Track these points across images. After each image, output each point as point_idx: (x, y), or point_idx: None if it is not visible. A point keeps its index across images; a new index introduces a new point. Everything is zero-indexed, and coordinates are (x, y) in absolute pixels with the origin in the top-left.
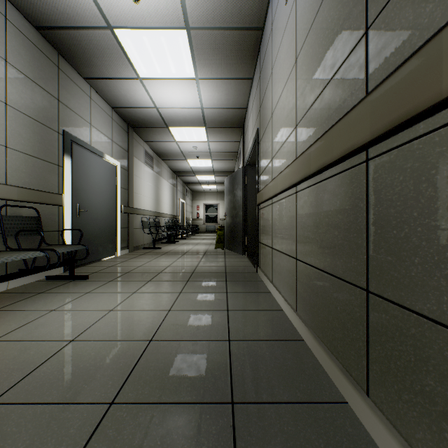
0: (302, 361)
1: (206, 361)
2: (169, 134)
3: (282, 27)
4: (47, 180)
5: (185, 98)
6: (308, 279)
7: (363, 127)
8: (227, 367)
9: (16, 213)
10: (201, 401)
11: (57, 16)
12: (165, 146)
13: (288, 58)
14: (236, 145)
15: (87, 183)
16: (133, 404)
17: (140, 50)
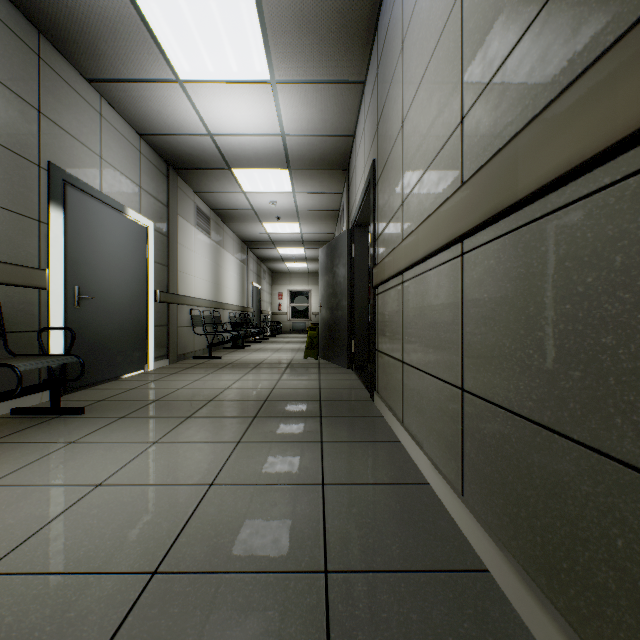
0: None
1: None
2: (233, 181)
3: None
4: (16, 244)
5: (256, 117)
6: (498, 439)
7: None
8: None
9: None
10: None
11: None
12: (228, 201)
13: None
14: (336, 200)
15: (95, 253)
16: None
17: (176, 26)
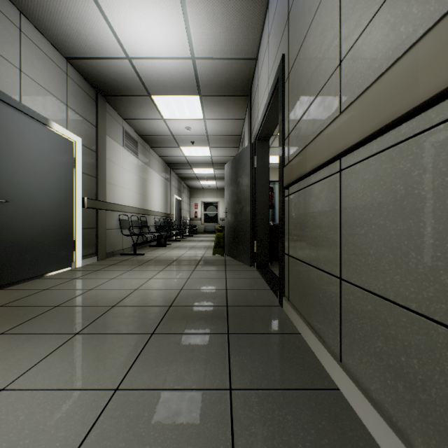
0: None
1: None
2: (154, 107)
3: None
4: None
5: (168, 38)
6: None
7: None
8: None
9: None
10: None
11: None
12: (151, 127)
13: None
14: (239, 125)
15: (12, 159)
16: None
17: None
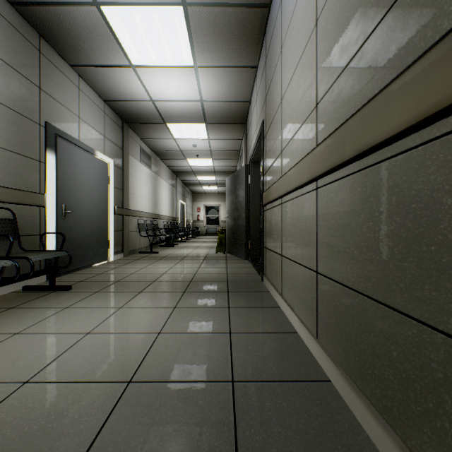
0: (334, 419)
1: (201, 420)
2: (167, 131)
3: None
4: (25, 177)
5: (183, 89)
6: (336, 301)
7: None
8: (231, 431)
9: None
10: None
11: None
12: (163, 144)
13: (305, 24)
14: (238, 143)
15: (75, 182)
16: None
17: (131, 31)
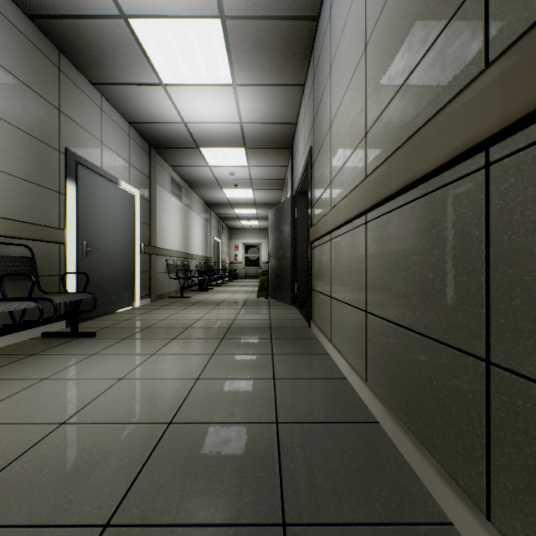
0: (380, 455)
1: (245, 455)
2: (201, 157)
3: (345, 8)
4: (44, 210)
5: (220, 110)
6: (384, 339)
7: (486, 111)
8: (275, 464)
9: (2, 253)
10: (237, 522)
11: (55, 0)
12: (196, 172)
13: (354, 46)
14: (282, 171)
15: (97, 216)
16: (137, 527)
17: (162, 46)
